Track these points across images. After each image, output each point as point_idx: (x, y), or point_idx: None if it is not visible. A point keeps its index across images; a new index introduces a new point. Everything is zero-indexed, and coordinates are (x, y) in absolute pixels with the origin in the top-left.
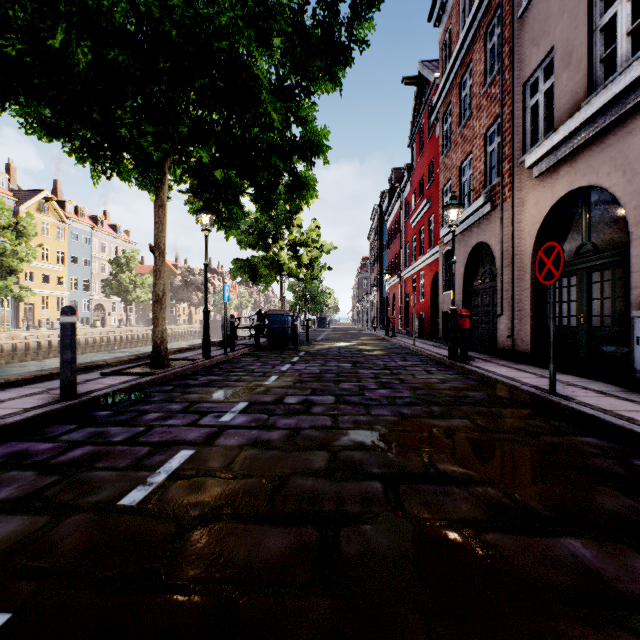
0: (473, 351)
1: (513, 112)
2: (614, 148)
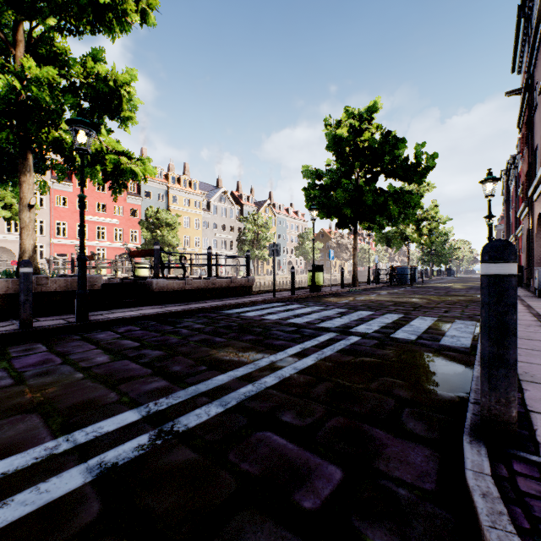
0: (523, 288)
1: (531, 164)
2: None
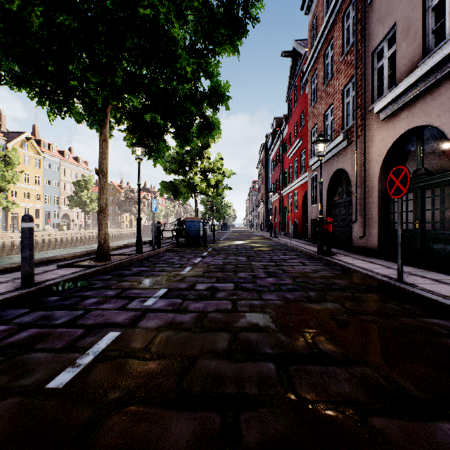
0: (334, 248)
1: (364, 73)
2: (443, 96)
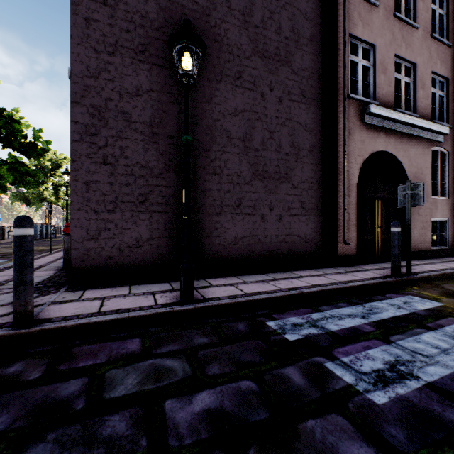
0: None
1: None
2: None
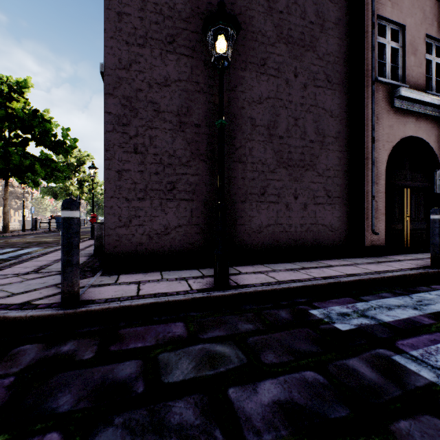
0: None
1: None
2: None
